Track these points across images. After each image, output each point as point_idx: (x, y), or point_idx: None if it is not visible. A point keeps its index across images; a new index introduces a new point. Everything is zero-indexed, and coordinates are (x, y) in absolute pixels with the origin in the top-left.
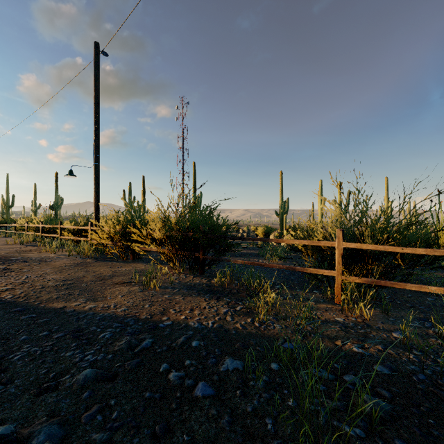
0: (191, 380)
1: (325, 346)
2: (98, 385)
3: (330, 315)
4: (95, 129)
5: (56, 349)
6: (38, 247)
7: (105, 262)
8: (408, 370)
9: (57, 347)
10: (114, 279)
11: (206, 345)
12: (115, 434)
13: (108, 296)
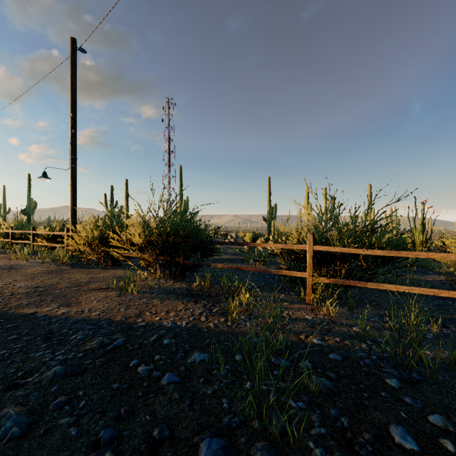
0: (159, 372)
1: (289, 340)
2: (67, 379)
3: (301, 314)
4: (72, 129)
5: (25, 351)
6: (7, 254)
7: (82, 269)
8: (357, 357)
9: (27, 349)
10: (91, 285)
11: (177, 342)
12: (82, 419)
13: (83, 301)
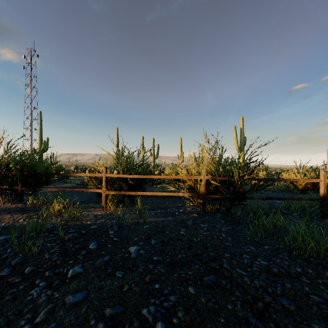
0: None
1: (74, 224)
2: None
3: (97, 212)
4: None
5: None
6: None
7: None
8: (106, 225)
9: None
10: None
11: None
12: None
13: None
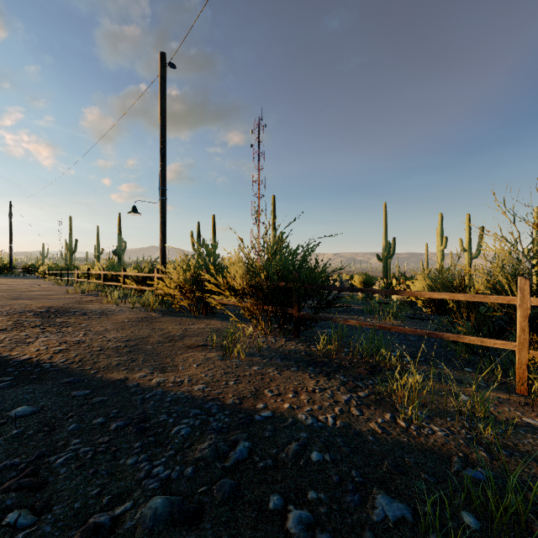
0: (327, 536)
1: None
2: (174, 532)
3: (511, 412)
4: (161, 157)
5: (113, 451)
6: (99, 297)
7: (173, 317)
8: None
9: (115, 447)
10: (186, 340)
11: (334, 462)
12: None
13: (180, 365)
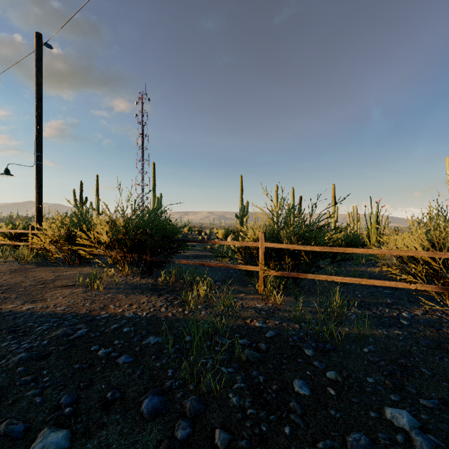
0: (117, 353)
1: (236, 324)
2: (32, 362)
3: (253, 303)
4: (37, 125)
5: None
6: None
7: (47, 267)
8: (288, 334)
9: None
10: (57, 282)
11: (136, 329)
12: (45, 390)
13: (48, 298)
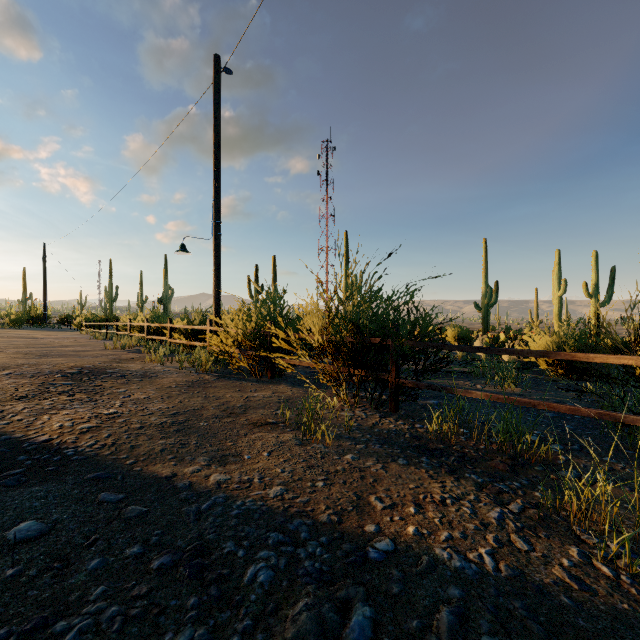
0: None
1: None
2: None
3: None
4: (215, 183)
5: (154, 616)
6: (142, 354)
7: (230, 381)
8: None
9: (158, 608)
10: (249, 414)
11: None
12: None
13: (245, 452)
